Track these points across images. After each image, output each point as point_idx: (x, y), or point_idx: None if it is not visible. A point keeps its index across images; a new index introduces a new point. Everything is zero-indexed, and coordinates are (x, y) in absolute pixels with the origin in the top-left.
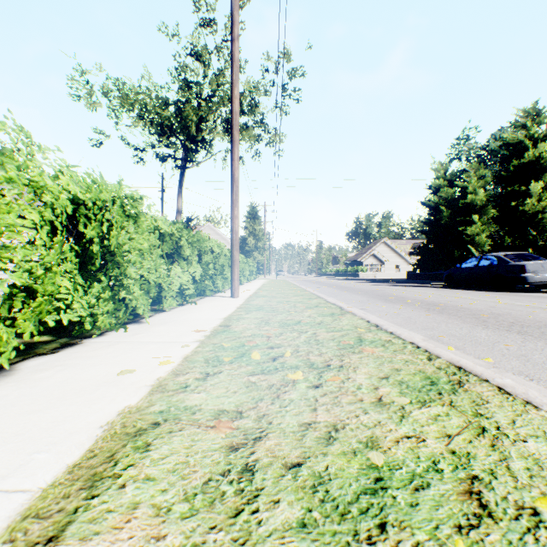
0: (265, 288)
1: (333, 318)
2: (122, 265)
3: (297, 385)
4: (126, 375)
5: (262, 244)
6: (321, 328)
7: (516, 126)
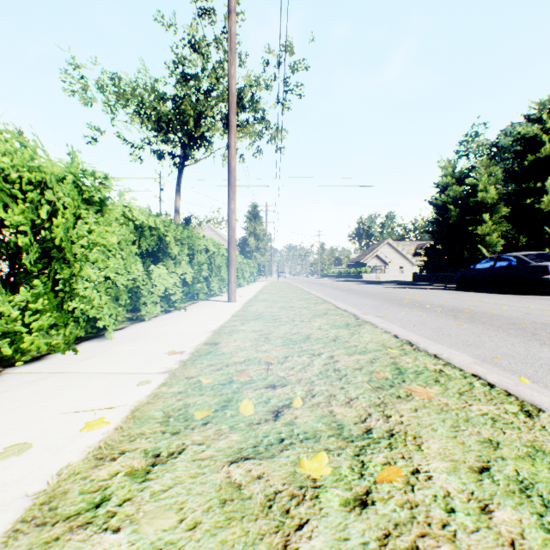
0: (266, 291)
1: (350, 331)
2: (73, 264)
3: (323, 499)
4: (9, 460)
5: (264, 244)
6: (339, 348)
7: (531, 120)
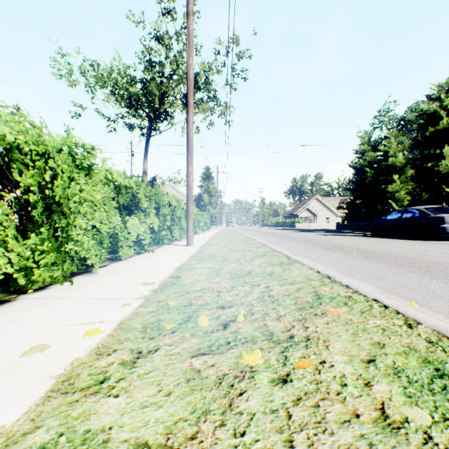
0: (217, 237)
1: (283, 268)
2: (68, 215)
3: (257, 378)
4: (35, 355)
5: (215, 199)
6: (273, 280)
7: (431, 99)
